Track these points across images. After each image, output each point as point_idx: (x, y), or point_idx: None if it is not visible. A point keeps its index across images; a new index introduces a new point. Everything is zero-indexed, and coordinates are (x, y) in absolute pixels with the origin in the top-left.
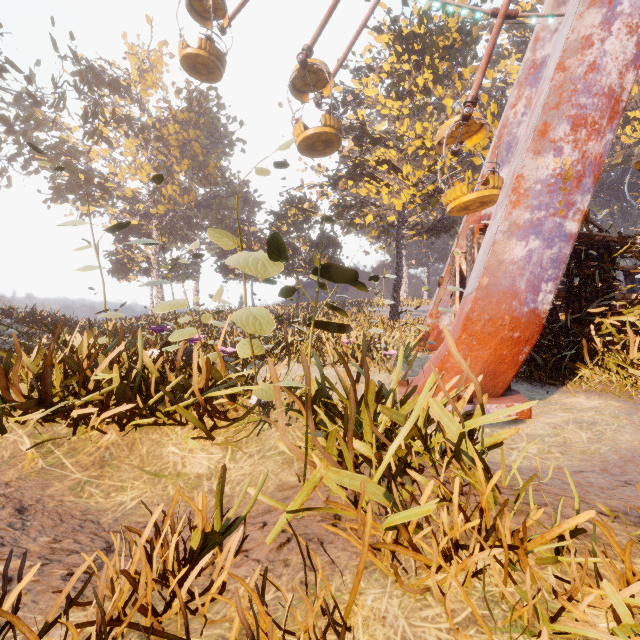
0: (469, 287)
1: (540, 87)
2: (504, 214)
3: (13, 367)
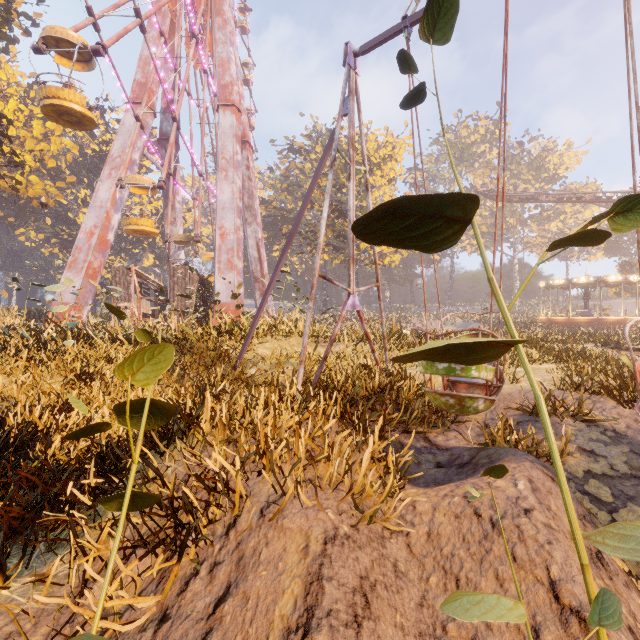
0: (223, 299)
1: (221, 227)
2: (236, 276)
3: (280, 329)
